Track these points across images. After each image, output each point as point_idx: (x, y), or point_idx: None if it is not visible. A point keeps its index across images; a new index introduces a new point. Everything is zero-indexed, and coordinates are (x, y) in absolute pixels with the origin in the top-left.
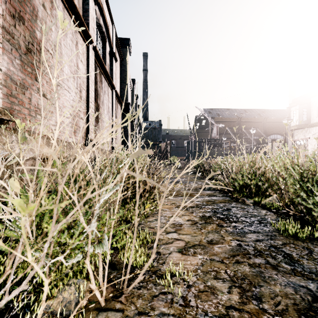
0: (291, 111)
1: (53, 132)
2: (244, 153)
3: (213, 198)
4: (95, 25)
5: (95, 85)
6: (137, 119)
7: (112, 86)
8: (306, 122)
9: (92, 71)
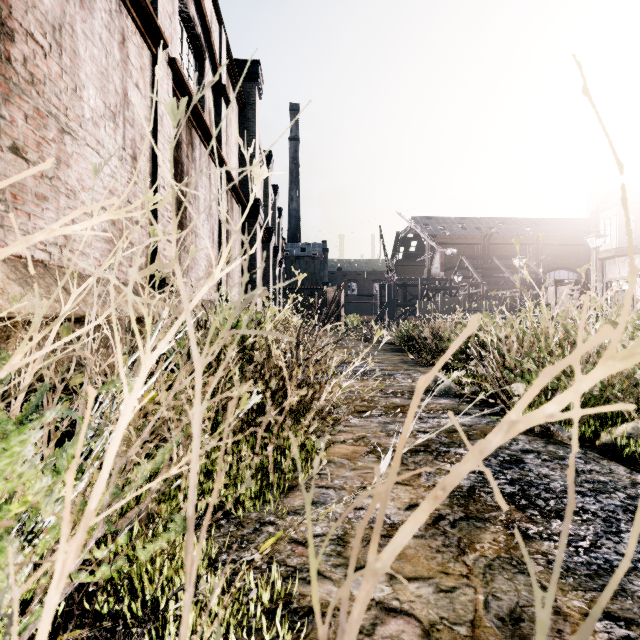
0: (601, 220)
1: (50, 252)
2: (543, 304)
3: (462, 423)
4: (177, 13)
5: (176, 150)
6: (276, 238)
7: (219, 159)
8: (634, 242)
9: (167, 116)
